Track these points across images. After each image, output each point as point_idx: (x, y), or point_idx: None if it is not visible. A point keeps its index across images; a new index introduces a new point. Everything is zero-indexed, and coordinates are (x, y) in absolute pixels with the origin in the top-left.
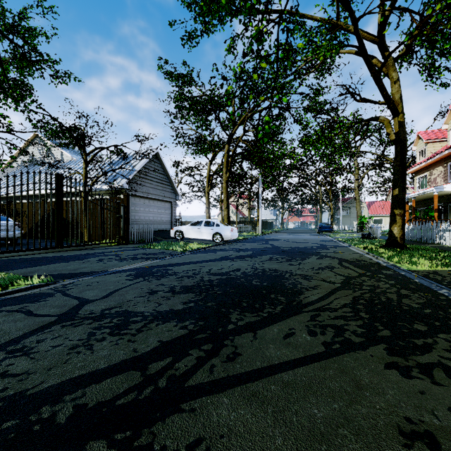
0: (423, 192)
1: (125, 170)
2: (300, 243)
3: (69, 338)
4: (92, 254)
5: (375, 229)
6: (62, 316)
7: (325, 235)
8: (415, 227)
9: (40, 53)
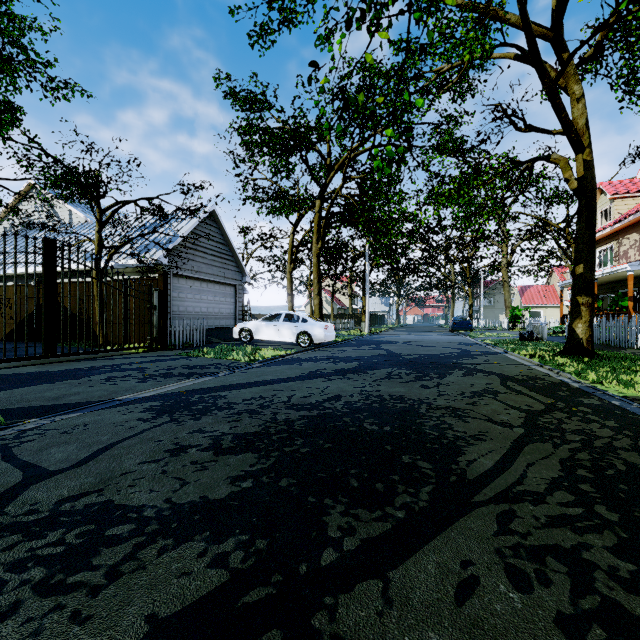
0: (610, 271)
1: (163, 236)
2: (429, 347)
3: None
4: (100, 368)
5: (539, 326)
6: None
7: (462, 335)
8: (601, 324)
9: (22, 48)
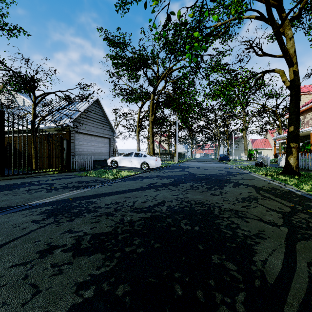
0: (301, 131)
1: (70, 112)
2: (210, 170)
3: None
4: (27, 183)
5: (266, 159)
6: None
7: (224, 163)
8: None
9: None
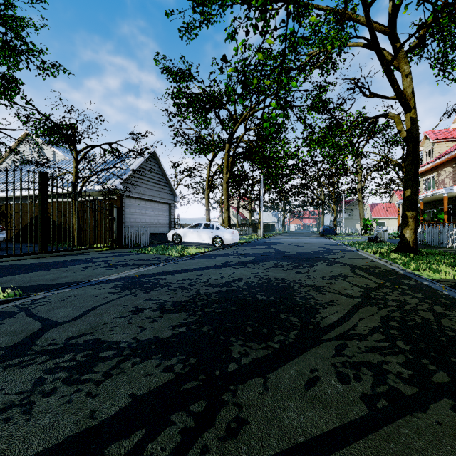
0: (431, 194)
1: (119, 169)
2: (304, 247)
3: (5, 390)
4: (79, 261)
5: (382, 232)
6: (11, 349)
7: (328, 238)
8: (424, 230)
9: (24, 42)
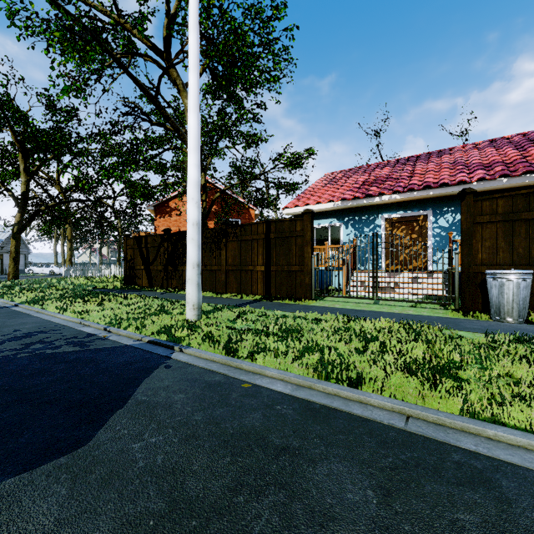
0: None
1: None
2: None
3: None
4: None
5: None
6: None
7: None
8: None
9: None
